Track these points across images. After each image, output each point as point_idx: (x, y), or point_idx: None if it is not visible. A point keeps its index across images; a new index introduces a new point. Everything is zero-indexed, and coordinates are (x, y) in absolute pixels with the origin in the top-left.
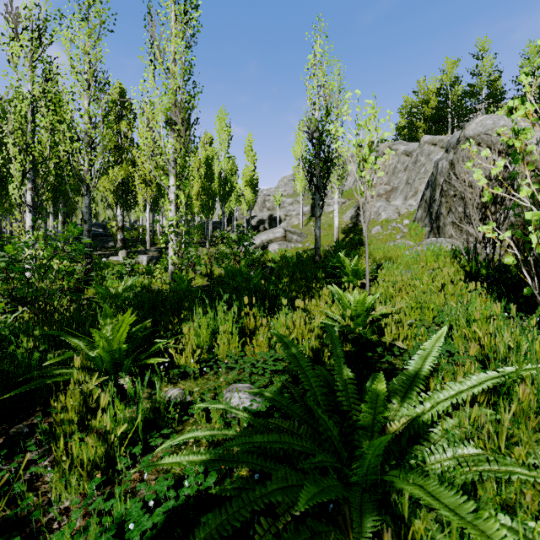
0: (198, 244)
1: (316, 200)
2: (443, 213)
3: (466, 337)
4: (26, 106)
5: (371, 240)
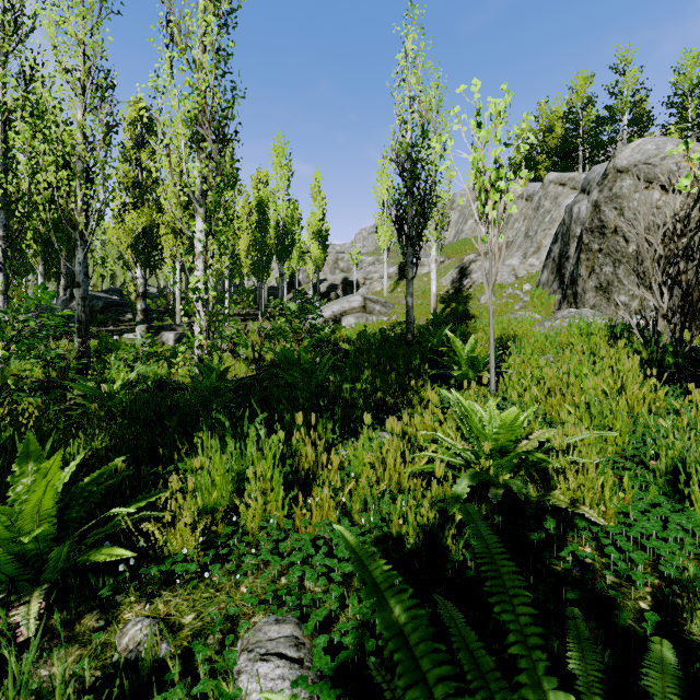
0: (248, 316)
1: (408, 256)
2: (582, 275)
3: None
4: None
5: (481, 311)
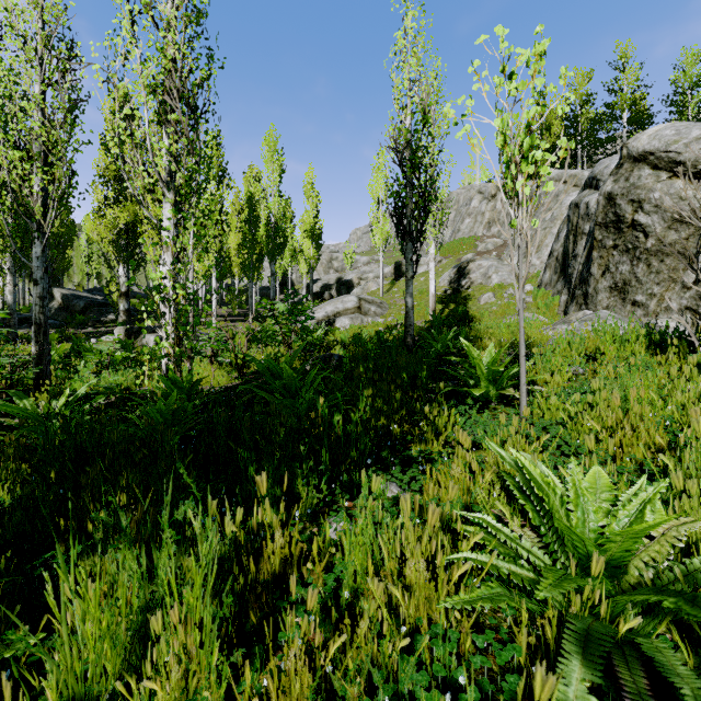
0: (238, 317)
1: (408, 252)
2: (594, 274)
3: None
4: None
5: (482, 312)
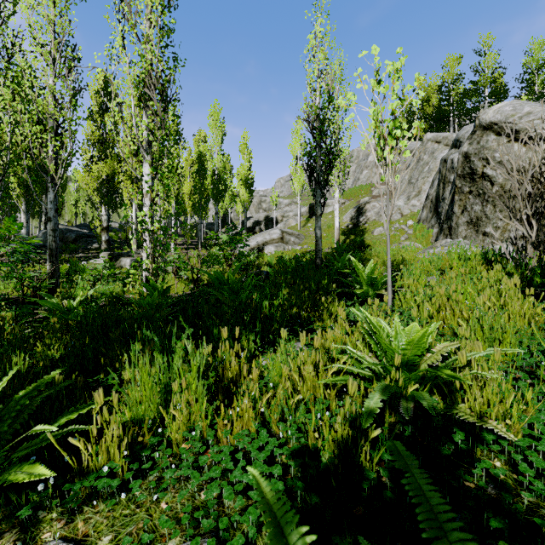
0: (190, 246)
1: (317, 197)
2: (456, 212)
3: None
4: None
5: (374, 241)
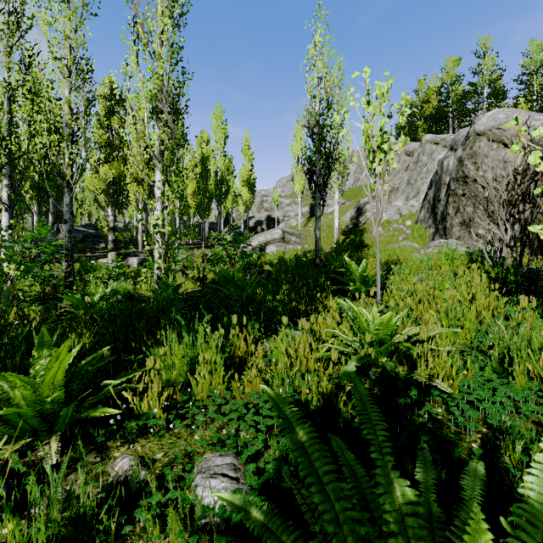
0: (194, 245)
1: (317, 199)
2: (450, 214)
3: (528, 374)
4: (2, 96)
5: (373, 241)
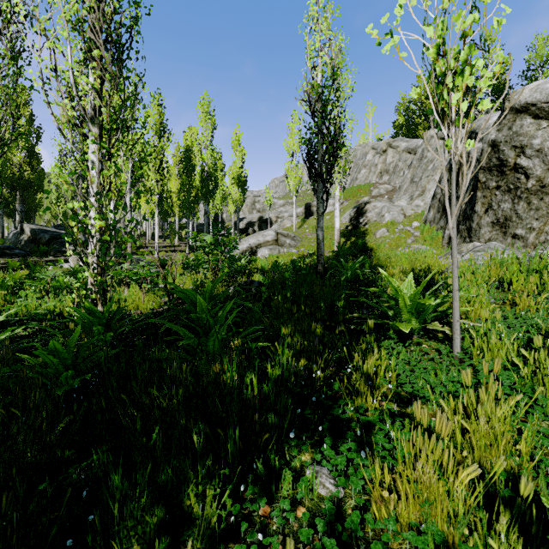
0: (178, 248)
1: (319, 192)
2: (478, 212)
3: None
4: None
5: (378, 244)
